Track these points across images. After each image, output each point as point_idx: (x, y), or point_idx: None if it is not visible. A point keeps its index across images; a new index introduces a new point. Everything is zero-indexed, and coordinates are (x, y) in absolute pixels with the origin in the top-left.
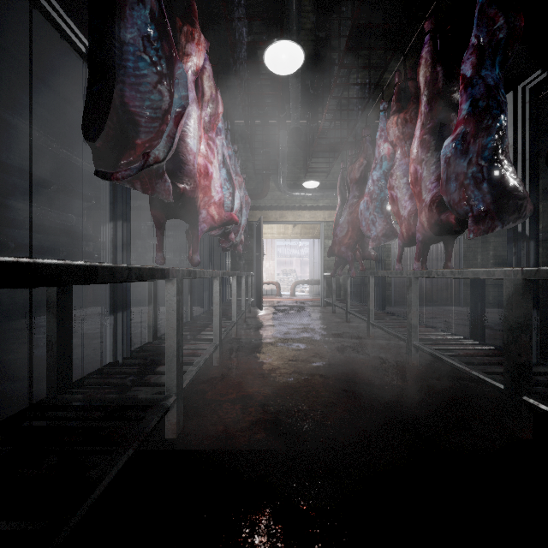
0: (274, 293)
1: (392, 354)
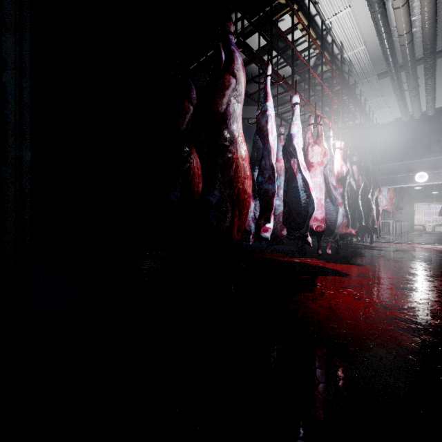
0: (421, 230)
1: None
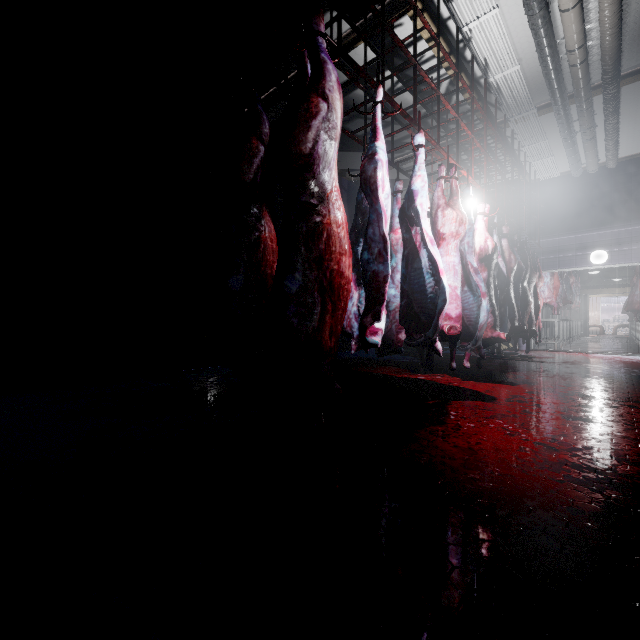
0: (598, 333)
1: (633, 342)
